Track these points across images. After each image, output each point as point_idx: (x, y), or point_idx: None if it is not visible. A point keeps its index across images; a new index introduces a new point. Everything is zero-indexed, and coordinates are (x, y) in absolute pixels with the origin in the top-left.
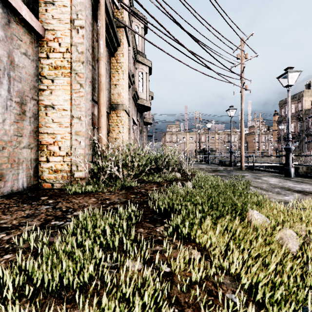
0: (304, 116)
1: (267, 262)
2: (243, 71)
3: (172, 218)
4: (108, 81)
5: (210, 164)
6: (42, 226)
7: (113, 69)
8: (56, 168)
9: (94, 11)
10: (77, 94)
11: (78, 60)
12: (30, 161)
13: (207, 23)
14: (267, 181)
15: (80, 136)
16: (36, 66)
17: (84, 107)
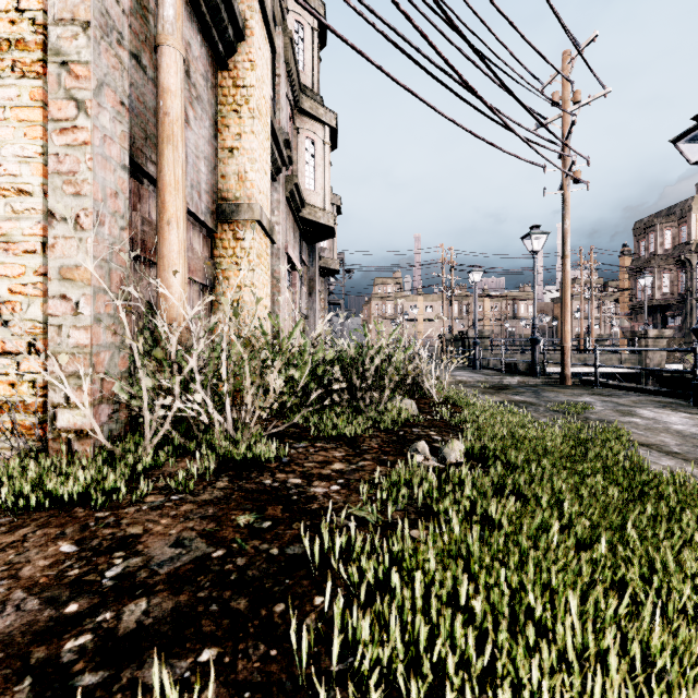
0: (694, 256)
1: None
2: (569, 134)
3: None
4: (208, 136)
5: (479, 368)
6: None
7: (226, 105)
8: None
9: None
10: (65, 138)
11: (70, 16)
12: None
13: None
14: (662, 423)
15: (77, 285)
16: None
17: (91, 184)
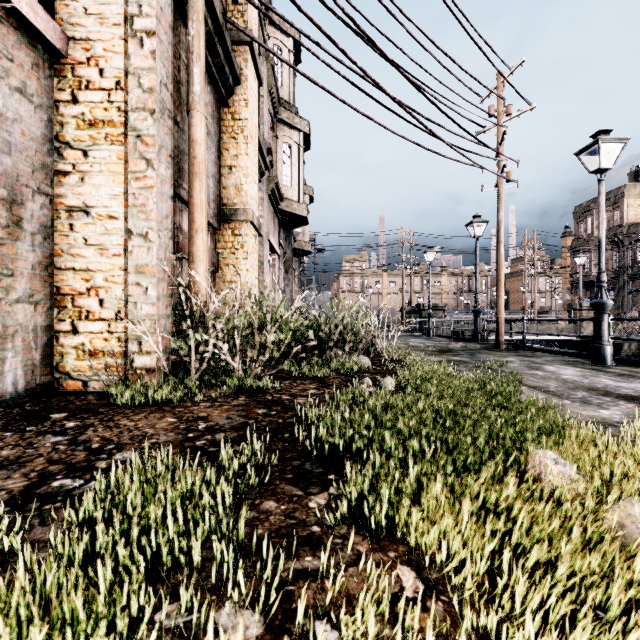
0: (626, 237)
1: (598, 601)
2: (502, 141)
3: (348, 474)
4: (214, 159)
5: (433, 336)
6: (27, 494)
7: (226, 133)
8: (93, 347)
9: (180, 2)
10: (139, 183)
11: (143, 106)
12: (33, 332)
13: (428, 38)
14: (556, 374)
15: (147, 276)
16: (49, 120)
17: (156, 212)
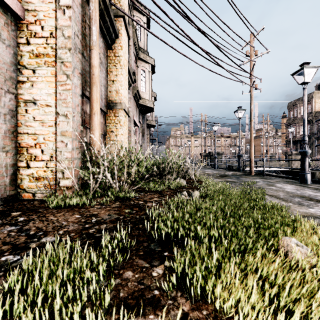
0: (314, 118)
1: None
2: (253, 69)
3: (176, 255)
4: (104, 76)
5: (217, 168)
6: None
7: (111, 63)
8: (38, 175)
9: None
10: (63, 87)
11: (64, 46)
12: (5, 167)
13: (215, 15)
14: (282, 188)
15: (67, 137)
16: (14, 53)
17: (71, 103)
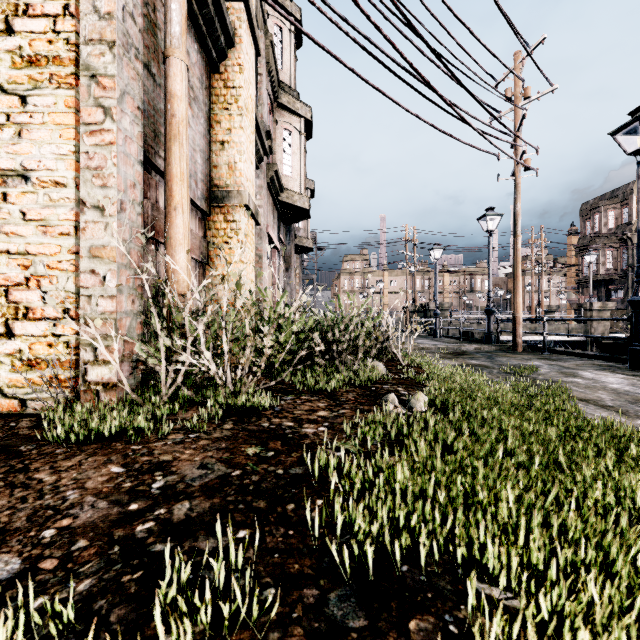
0: (635, 235)
1: None
2: (520, 126)
3: None
4: (203, 131)
5: (440, 337)
6: None
7: (217, 104)
8: (33, 355)
9: None
10: (94, 139)
11: (99, 37)
12: None
13: (445, 4)
14: (600, 383)
15: (104, 262)
16: None
17: (116, 177)
